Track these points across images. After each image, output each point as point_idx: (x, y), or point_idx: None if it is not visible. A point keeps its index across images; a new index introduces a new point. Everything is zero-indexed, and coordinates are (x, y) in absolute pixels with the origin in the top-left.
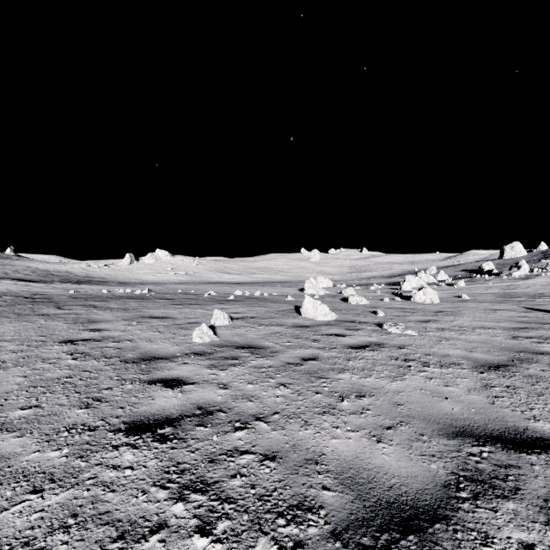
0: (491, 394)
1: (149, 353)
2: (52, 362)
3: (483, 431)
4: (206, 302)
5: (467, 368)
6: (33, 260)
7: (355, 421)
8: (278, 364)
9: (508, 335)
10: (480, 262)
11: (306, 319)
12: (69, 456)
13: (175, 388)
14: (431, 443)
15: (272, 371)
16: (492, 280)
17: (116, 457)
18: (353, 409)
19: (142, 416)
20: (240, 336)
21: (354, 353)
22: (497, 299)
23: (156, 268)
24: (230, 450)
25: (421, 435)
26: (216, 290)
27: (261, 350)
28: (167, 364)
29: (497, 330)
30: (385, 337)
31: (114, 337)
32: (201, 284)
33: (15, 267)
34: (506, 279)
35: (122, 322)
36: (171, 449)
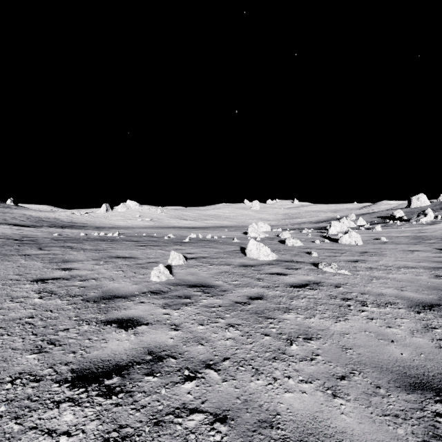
0: (434, 337)
1: (110, 292)
2: (20, 301)
3: (440, 383)
4: (165, 244)
5: (403, 307)
6: (29, 209)
7: (306, 369)
8: (227, 303)
9: (430, 274)
10: (391, 210)
11: (250, 259)
12: (3, 416)
13: (129, 330)
14: (390, 397)
15: (222, 311)
16: (404, 225)
17: (54, 418)
18: (303, 354)
19: (91, 362)
20: (193, 275)
21: (296, 292)
22: (411, 241)
23: (127, 215)
24: (178, 408)
25: (377, 387)
26: (175, 234)
27: (212, 288)
28: (124, 303)
29: (419, 269)
30: (321, 276)
31: (82, 276)
32: (163, 228)
33: (13, 215)
34: (415, 224)
35: (91, 262)
36: (115, 406)
